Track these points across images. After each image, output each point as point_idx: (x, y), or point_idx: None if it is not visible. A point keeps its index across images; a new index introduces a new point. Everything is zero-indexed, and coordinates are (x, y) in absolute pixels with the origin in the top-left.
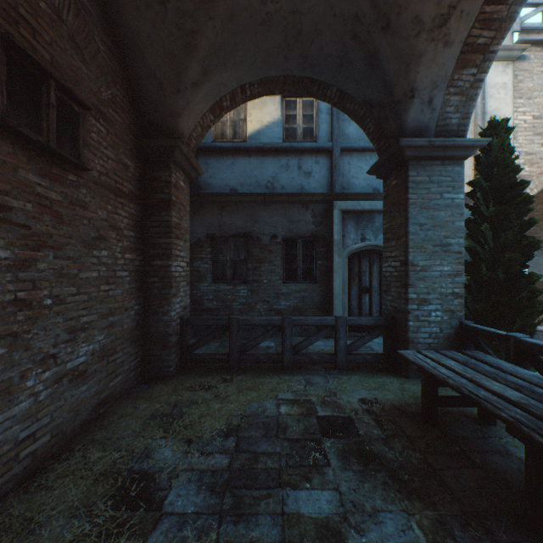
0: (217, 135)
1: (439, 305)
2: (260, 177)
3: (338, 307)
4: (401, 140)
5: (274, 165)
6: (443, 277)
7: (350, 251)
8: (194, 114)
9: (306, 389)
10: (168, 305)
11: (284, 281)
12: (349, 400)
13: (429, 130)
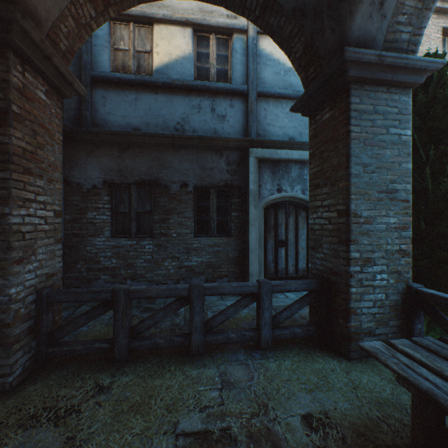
0: (117, 65)
1: (385, 265)
2: (168, 117)
3: (255, 262)
4: (347, 49)
5: (184, 105)
6: (389, 230)
7: (267, 202)
8: None
9: (223, 398)
10: (3, 277)
11: (196, 234)
12: (289, 421)
13: (376, 45)
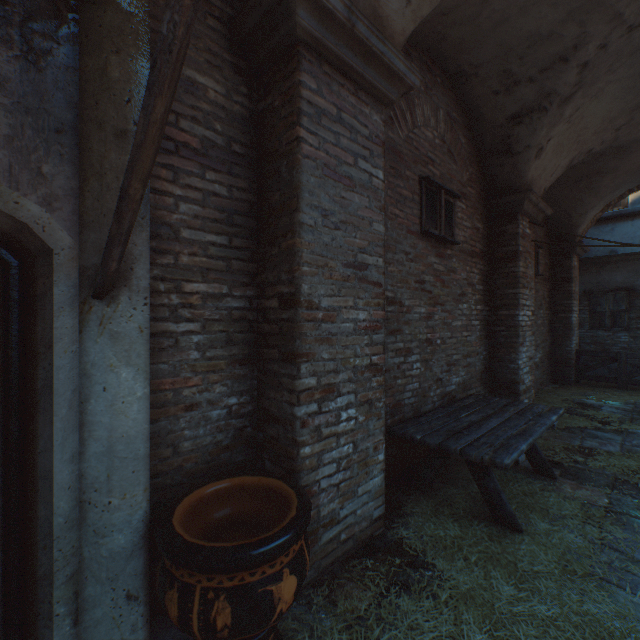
0: None
1: None
2: None
3: None
4: None
5: None
6: None
7: None
8: (587, 220)
9: None
10: (568, 340)
11: None
12: None
13: None
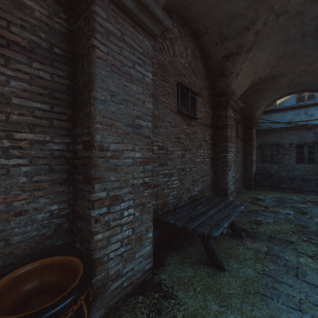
0: None
1: None
2: (283, 120)
3: None
4: None
5: (291, 114)
6: None
7: None
8: (259, 111)
9: (304, 196)
10: (251, 168)
11: (296, 163)
12: None
13: None
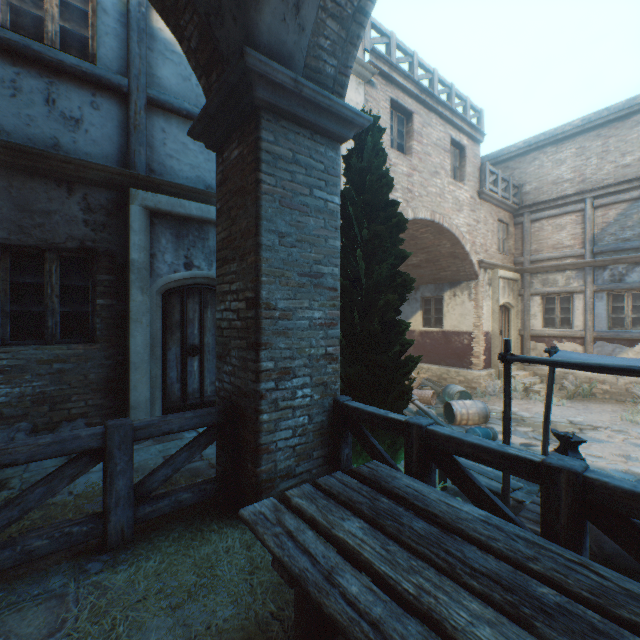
0: None
1: (309, 376)
2: None
3: (142, 385)
4: (249, 52)
5: None
6: (314, 328)
7: (167, 284)
8: None
9: None
10: None
11: (8, 340)
12: None
13: (295, 66)
